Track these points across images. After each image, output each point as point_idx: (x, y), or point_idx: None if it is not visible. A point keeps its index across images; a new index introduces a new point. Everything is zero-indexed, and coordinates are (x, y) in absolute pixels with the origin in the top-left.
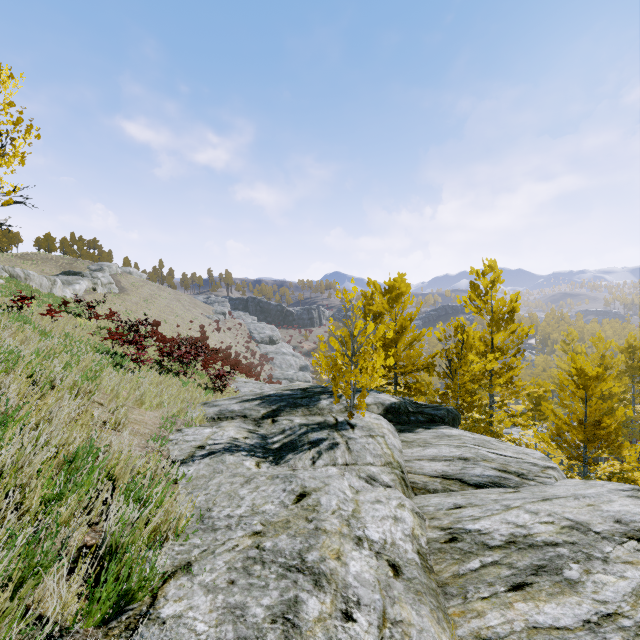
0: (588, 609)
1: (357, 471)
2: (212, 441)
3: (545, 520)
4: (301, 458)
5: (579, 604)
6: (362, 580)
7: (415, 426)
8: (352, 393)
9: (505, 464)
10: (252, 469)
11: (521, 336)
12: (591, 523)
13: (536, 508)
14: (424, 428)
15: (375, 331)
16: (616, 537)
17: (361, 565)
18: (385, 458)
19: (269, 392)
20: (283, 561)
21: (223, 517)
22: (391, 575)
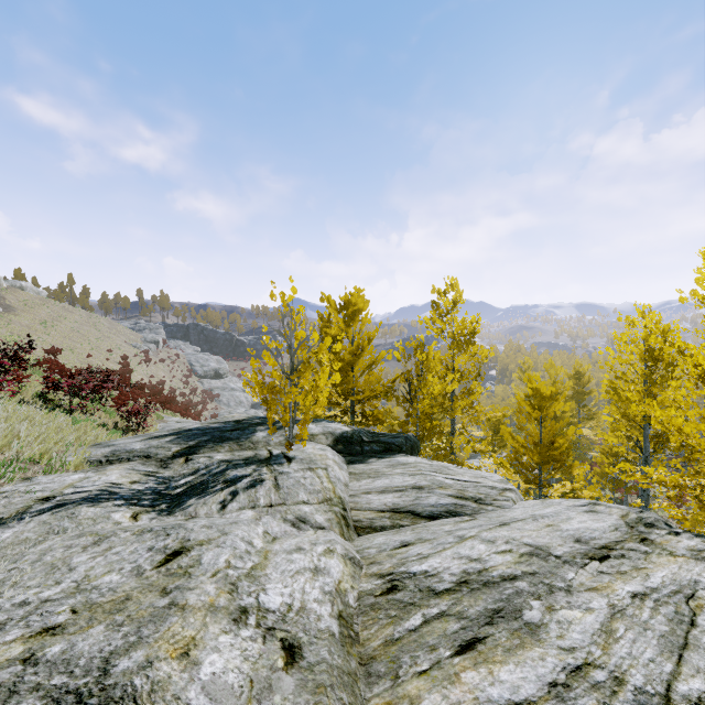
0: (554, 664)
1: (283, 513)
2: (73, 489)
3: (503, 549)
4: (206, 502)
5: (543, 658)
6: (218, 689)
7: (368, 456)
8: (291, 419)
9: (462, 490)
10: (123, 523)
11: (481, 359)
12: (551, 546)
13: (493, 536)
14: (378, 458)
15: (319, 342)
16: (578, 559)
17: (228, 659)
18: (324, 494)
19: (191, 426)
20: (60, 683)
21: (9, 607)
22: (280, 666)
